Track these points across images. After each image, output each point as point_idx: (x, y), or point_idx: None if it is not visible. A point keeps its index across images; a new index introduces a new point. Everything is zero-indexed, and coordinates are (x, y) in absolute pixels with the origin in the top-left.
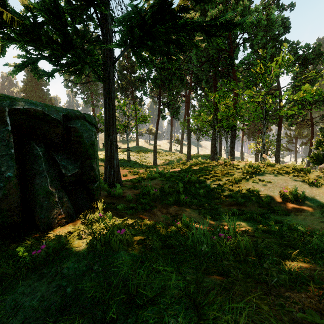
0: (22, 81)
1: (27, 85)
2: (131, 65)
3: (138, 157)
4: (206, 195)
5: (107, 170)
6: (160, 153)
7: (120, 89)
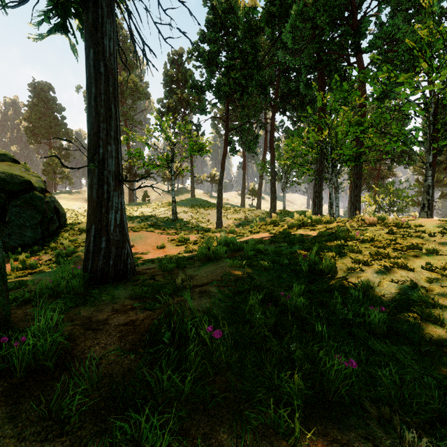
0: (25, 104)
1: (33, 111)
2: (184, 74)
3: (193, 214)
4: (389, 324)
5: (89, 239)
6: (228, 208)
7: (167, 112)
